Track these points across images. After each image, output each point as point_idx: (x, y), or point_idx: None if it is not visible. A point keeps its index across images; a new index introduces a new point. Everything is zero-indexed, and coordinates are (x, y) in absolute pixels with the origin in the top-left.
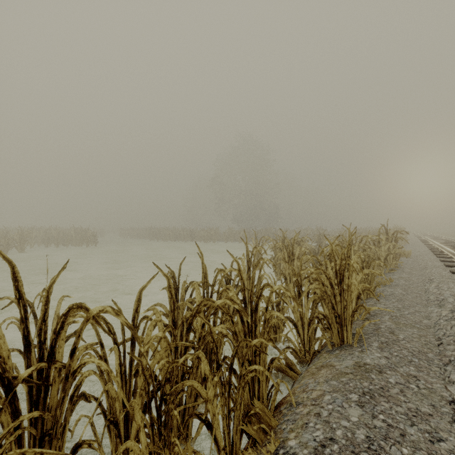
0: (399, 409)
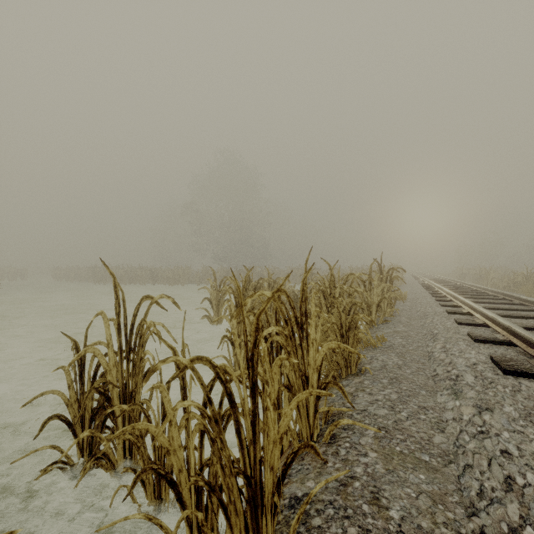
0: None
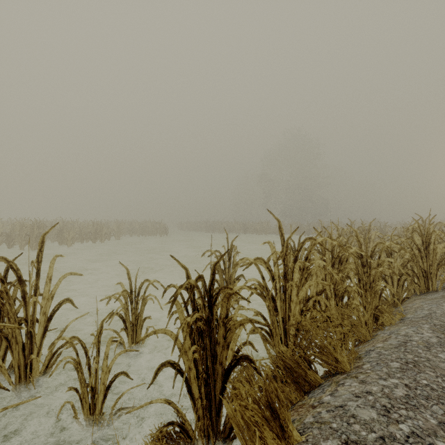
0: None
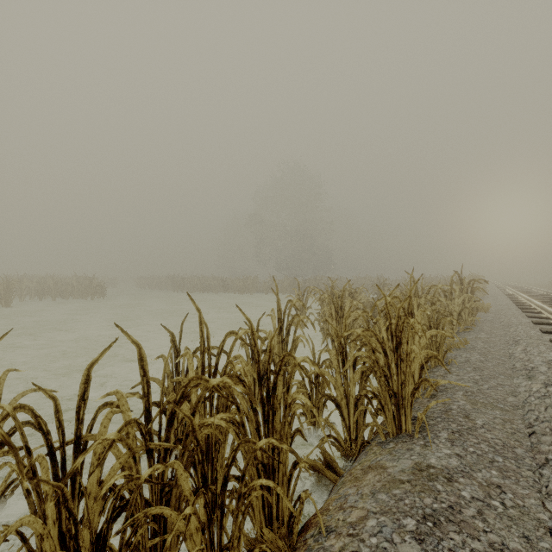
0: (477, 546)
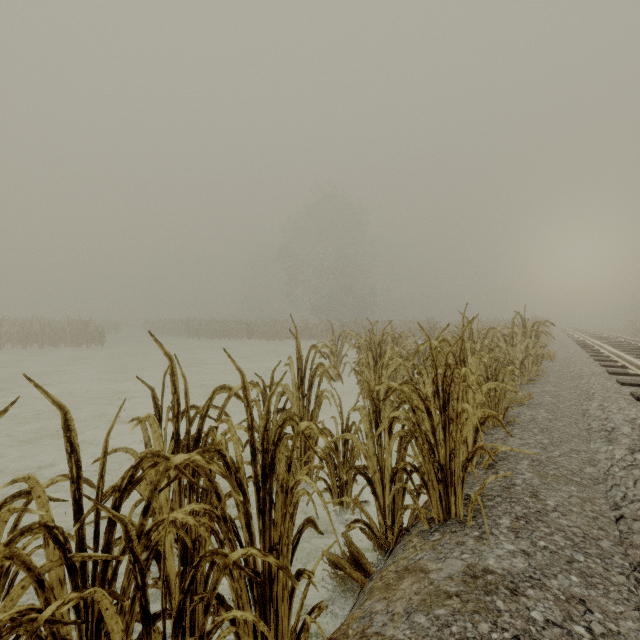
0: None
